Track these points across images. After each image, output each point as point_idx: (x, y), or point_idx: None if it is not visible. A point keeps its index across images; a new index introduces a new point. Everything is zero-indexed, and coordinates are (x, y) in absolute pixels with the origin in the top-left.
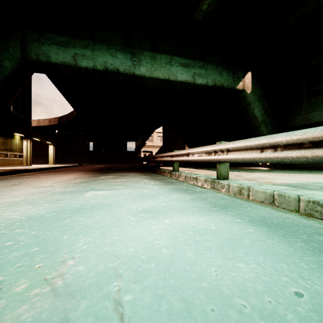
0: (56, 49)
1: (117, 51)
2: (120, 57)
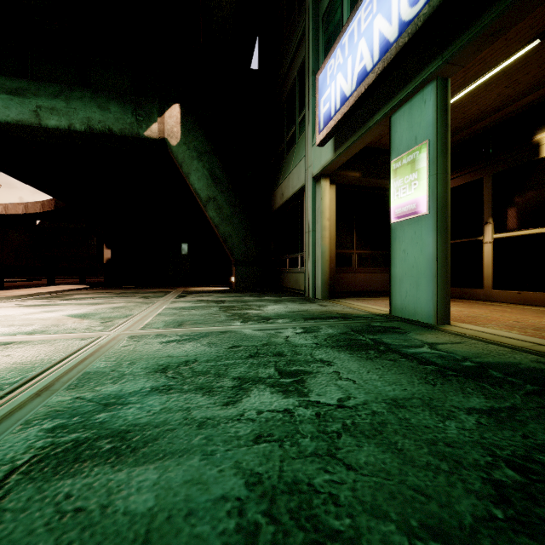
0: None
1: None
2: None
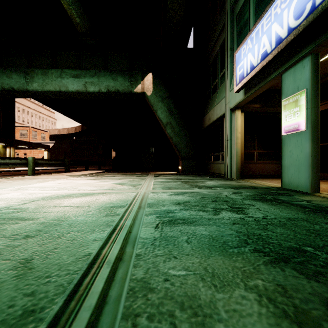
0: None
1: (12, 72)
2: (15, 77)
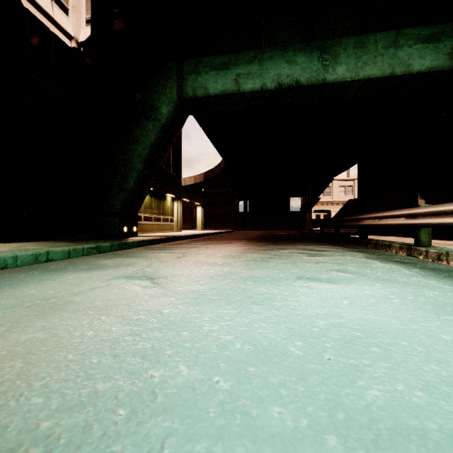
0: (214, 76)
1: (297, 52)
2: (302, 61)
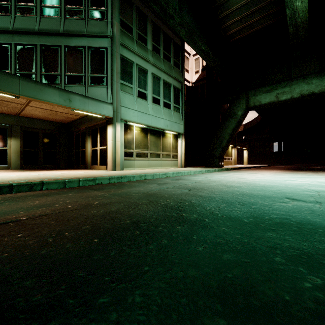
0: (264, 96)
1: (312, 78)
2: (315, 82)
